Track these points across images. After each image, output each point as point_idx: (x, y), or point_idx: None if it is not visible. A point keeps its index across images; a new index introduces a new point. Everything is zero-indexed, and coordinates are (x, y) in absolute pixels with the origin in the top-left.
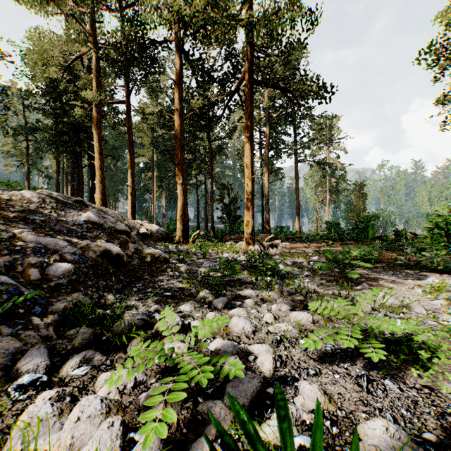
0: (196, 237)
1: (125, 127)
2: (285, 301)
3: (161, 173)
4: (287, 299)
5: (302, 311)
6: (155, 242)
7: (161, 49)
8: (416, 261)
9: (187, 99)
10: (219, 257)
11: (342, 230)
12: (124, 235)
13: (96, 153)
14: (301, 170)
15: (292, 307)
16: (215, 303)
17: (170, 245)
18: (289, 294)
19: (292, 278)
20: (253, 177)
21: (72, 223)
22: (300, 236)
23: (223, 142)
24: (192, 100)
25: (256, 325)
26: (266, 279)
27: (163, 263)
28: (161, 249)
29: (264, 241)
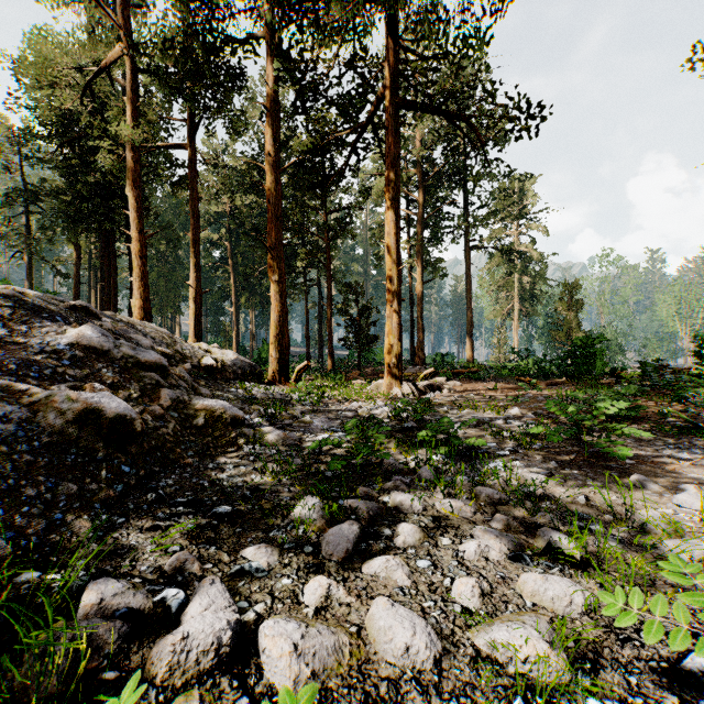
0: (303, 372)
1: (185, 188)
2: (494, 533)
3: (247, 267)
4: (492, 520)
5: (543, 564)
6: (229, 381)
7: (245, 57)
8: (699, 418)
9: (288, 141)
10: (341, 409)
11: (549, 359)
12: (154, 373)
13: (133, 231)
14: (476, 263)
15: (514, 549)
16: (329, 541)
17: (255, 387)
18: (492, 503)
19: (485, 458)
20: (400, 268)
21: (38, 349)
22: (477, 370)
23: (347, 215)
24: (294, 138)
25: (440, 625)
26: (433, 460)
27: (231, 427)
28: (237, 394)
29: (418, 379)
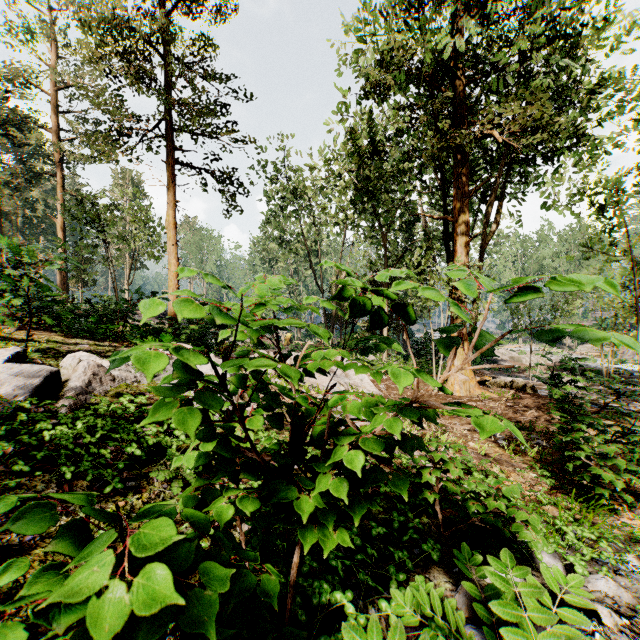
0: None
1: None
2: None
3: None
4: None
5: None
6: None
7: None
8: None
9: None
10: None
11: None
12: None
13: None
14: None
15: None
16: None
17: None
18: None
19: None
20: None
21: None
22: None
23: None
24: None
25: None
26: None
27: None
28: None
29: None
